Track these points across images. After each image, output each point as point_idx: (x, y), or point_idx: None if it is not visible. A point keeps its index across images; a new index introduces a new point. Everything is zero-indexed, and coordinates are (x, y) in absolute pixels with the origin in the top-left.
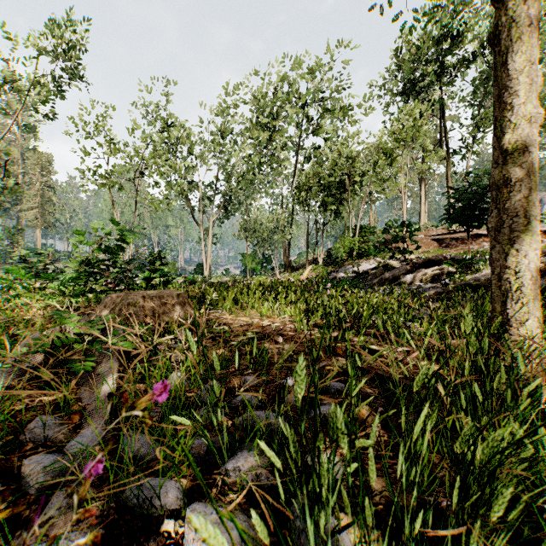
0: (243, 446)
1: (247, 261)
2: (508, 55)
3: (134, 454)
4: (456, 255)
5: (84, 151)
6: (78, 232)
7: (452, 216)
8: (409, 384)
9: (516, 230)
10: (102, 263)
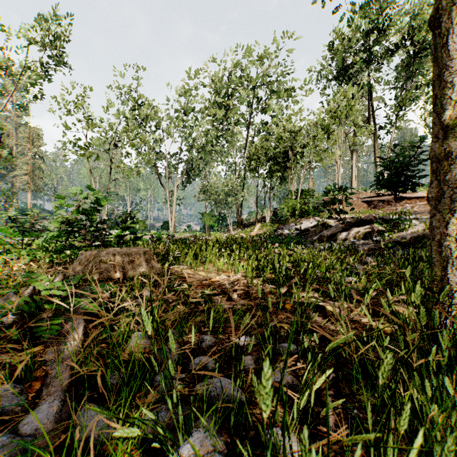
0: (199, 423)
1: (206, 219)
2: (449, 37)
3: (87, 434)
4: (384, 215)
5: (65, 126)
6: (59, 196)
7: (381, 182)
8: (357, 346)
9: (456, 201)
10: (80, 222)
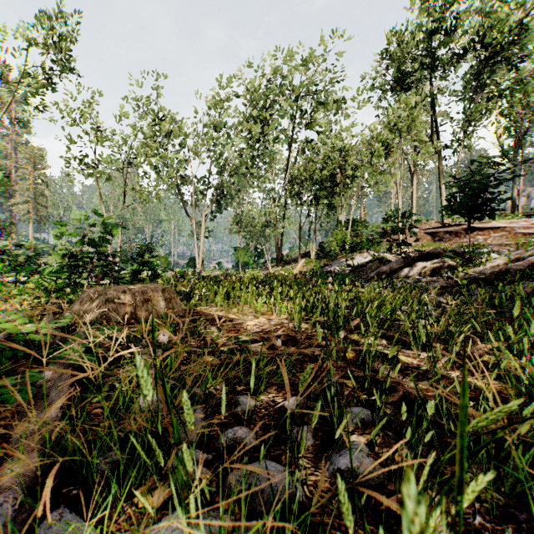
0: None
1: (240, 255)
2: None
3: None
4: (455, 248)
5: (69, 139)
6: (60, 222)
7: (453, 207)
8: None
9: None
10: (86, 255)
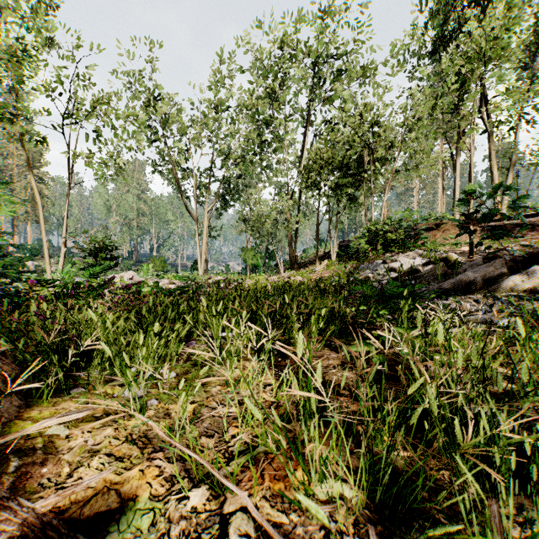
0: None
1: (247, 256)
2: None
3: None
4: None
5: None
6: None
7: None
8: None
9: None
10: None
